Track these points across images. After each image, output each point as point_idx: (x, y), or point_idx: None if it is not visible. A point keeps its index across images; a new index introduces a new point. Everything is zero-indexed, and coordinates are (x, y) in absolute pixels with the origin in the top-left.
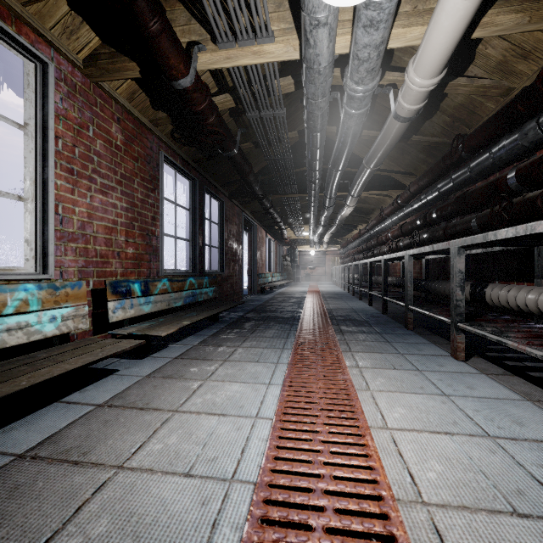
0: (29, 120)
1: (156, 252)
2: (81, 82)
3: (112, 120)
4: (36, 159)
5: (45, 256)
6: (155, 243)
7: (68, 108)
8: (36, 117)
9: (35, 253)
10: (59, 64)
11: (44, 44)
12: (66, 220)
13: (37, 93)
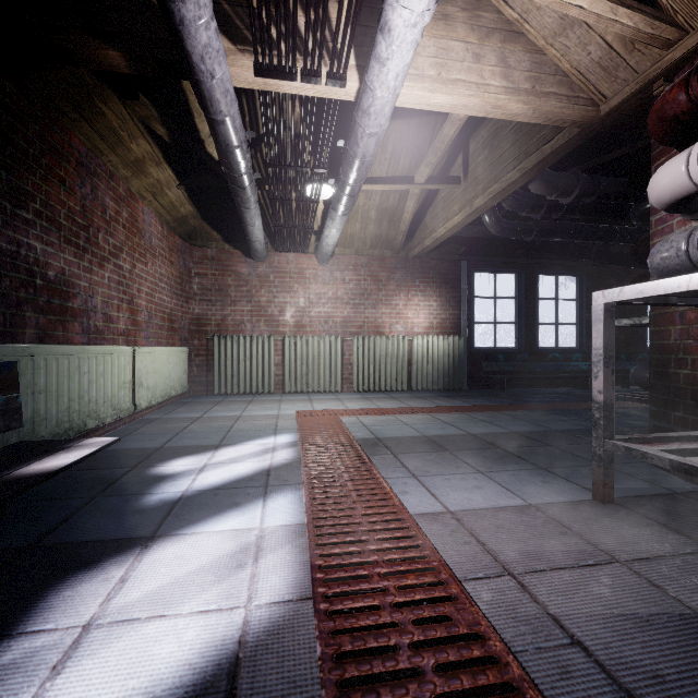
0: (577, 296)
1: (641, 337)
2: (595, 271)
3: (610, 277)
4: (579, 309)
5: (582, 343)
6: (641, 332)
7: (590, 285)
8: (579, 294)
9: (579, 342)
10: (587, 270)
11: (582, 267)
12: (589, 329)
13: (580, 286)
